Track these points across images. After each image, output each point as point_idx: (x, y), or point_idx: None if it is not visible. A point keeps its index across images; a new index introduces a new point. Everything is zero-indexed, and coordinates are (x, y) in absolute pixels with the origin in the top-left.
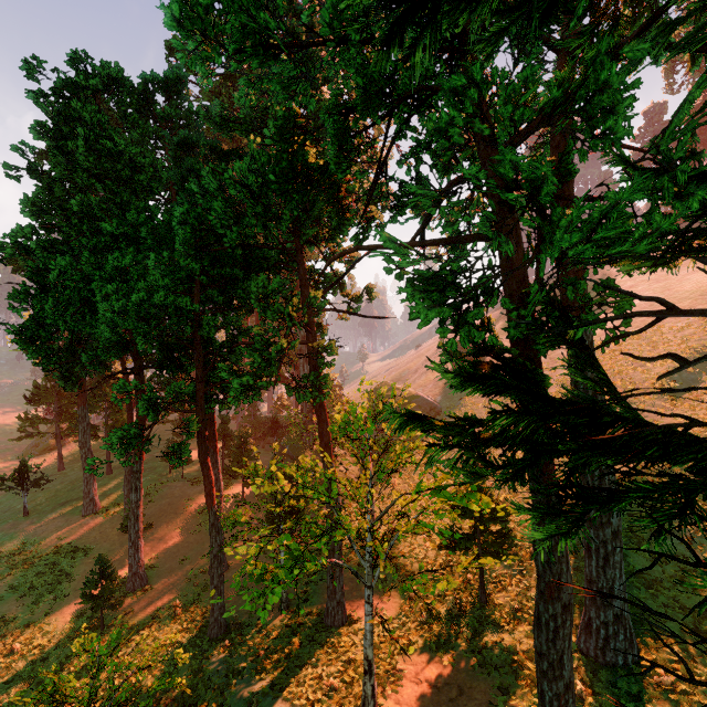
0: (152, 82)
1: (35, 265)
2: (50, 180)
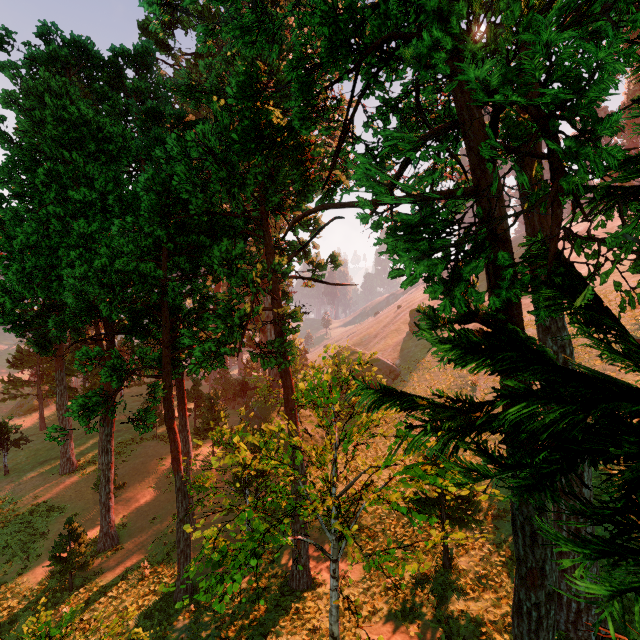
0: (122, 55)
1: (2, 232)
2: (19, 149)
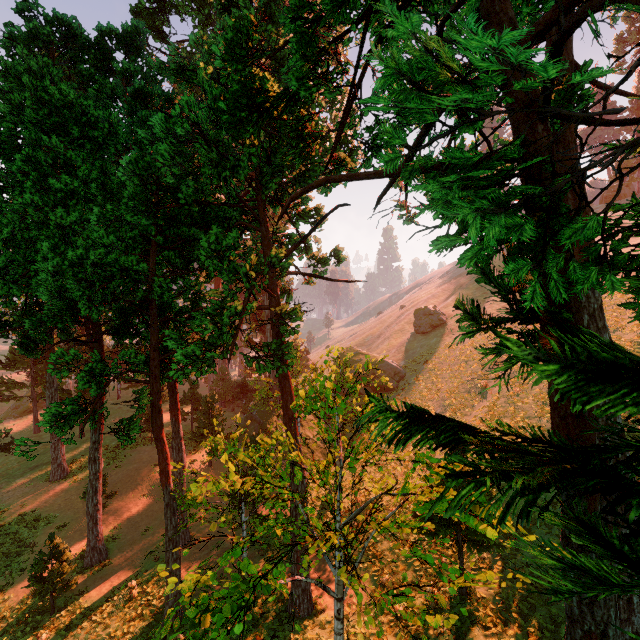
0: (110, 35)
1: None
2: None
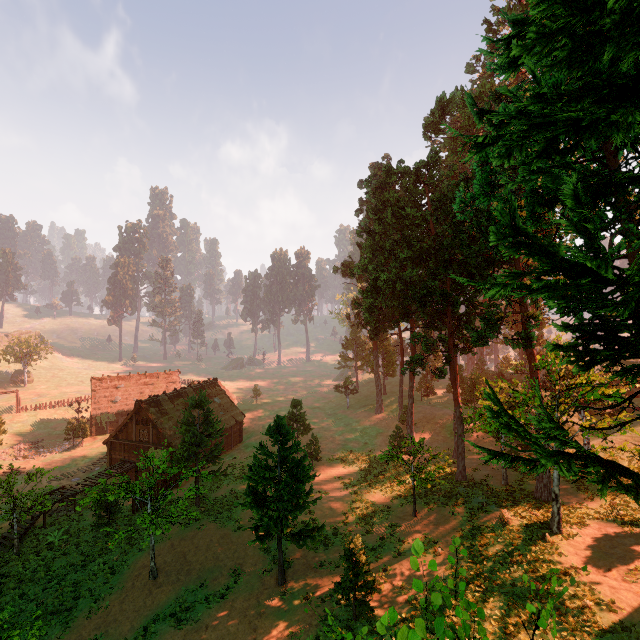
0: (421, 165)
1: (372, 278)
2: (374, 234)
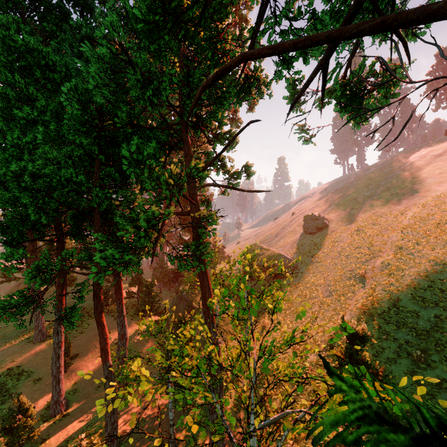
0: None
1: None
2: None
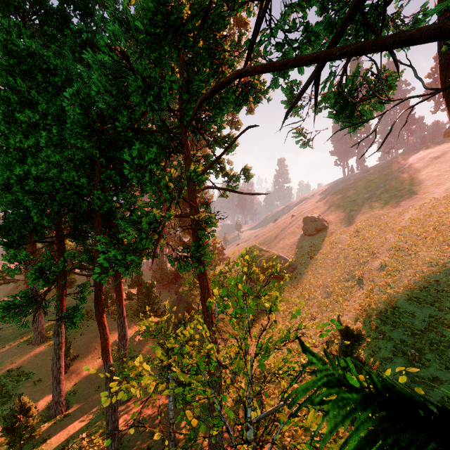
0: (68, 3)
1: None
2: None
